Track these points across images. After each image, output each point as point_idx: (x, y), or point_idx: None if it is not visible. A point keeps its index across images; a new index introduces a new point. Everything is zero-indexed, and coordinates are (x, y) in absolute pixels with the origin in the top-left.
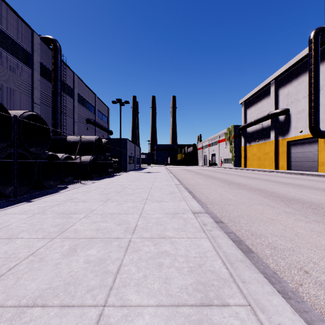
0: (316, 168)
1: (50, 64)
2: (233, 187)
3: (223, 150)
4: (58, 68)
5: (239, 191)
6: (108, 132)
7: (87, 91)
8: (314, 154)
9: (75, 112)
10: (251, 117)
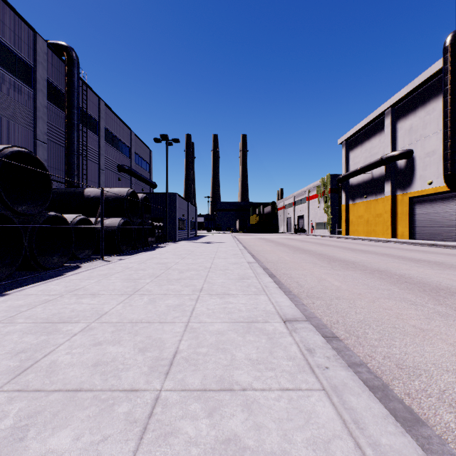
0: (454, 236)
1: (62, 84)
2: (337, 266)
3: (315, 210)
4: (74, 89)
5: (349, 274)
6: (150, 185)
7: (119, 124)
8: (451, 215)
9: (101, 155)
10: (355, 163)
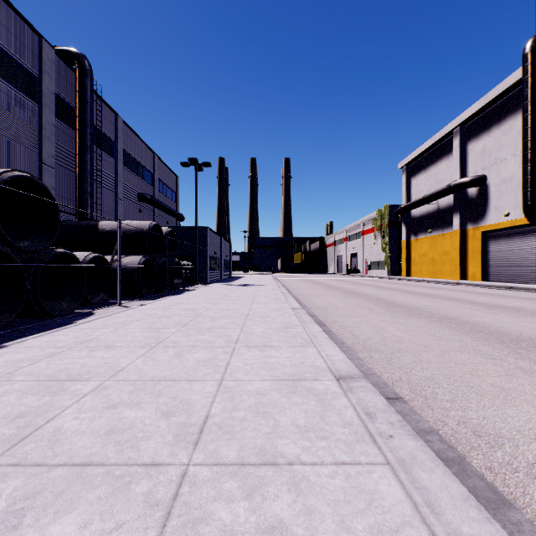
0: (535, 277)
1: (72, 98)
2: (397, 312)
3: (370, 247)
4: (87, 104)
5: (412, 322)
6: (177, 217)
7: (140, 146)
8: (531, 253)
9: (118, 182)
10: (418, 191)
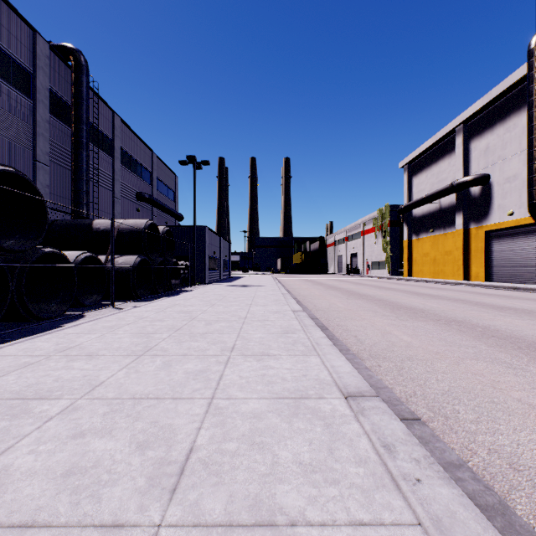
0: None
1: (68, 94)
2: (403, 315)
3: (371, 246)
4: (83, 100)
5: (420, 325)
6: (176, 217)
7: (138, 144)
8: (535, 253)
9: (115, 181)
10: (419, 190)
